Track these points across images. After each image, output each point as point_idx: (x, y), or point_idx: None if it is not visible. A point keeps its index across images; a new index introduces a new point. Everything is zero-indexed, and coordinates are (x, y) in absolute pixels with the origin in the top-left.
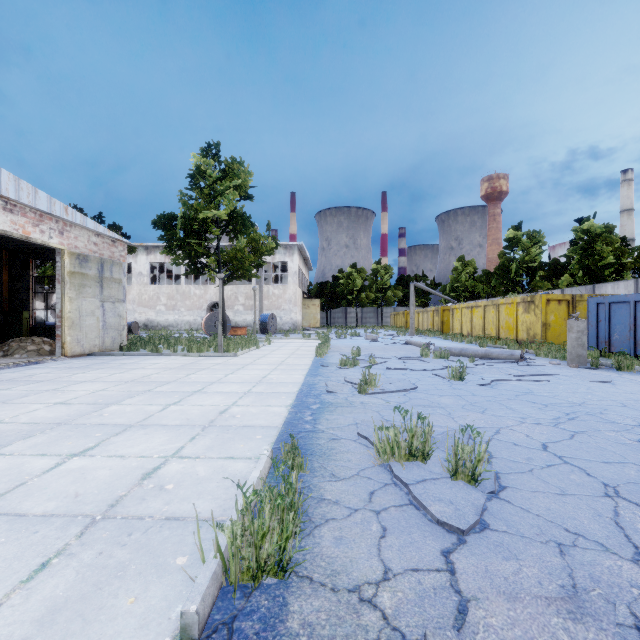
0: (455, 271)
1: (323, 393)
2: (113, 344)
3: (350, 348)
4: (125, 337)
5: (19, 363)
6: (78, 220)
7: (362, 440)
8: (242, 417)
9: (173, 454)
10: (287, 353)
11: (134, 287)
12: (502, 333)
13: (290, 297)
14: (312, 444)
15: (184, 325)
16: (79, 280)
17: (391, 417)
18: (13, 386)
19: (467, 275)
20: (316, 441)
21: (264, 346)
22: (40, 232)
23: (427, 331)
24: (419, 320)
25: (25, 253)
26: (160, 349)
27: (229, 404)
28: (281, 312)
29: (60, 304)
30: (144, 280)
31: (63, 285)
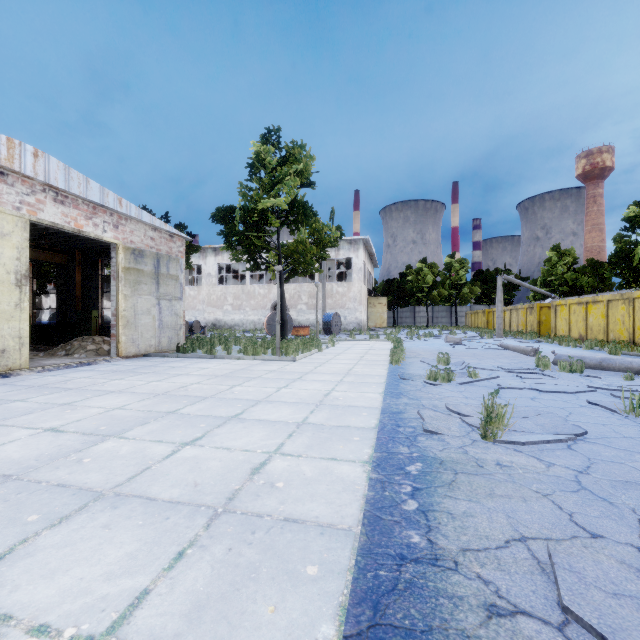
0: (548, 262)
1: (419, 433)
2: (170, 344)
3: (430, 353)
4: (182, 337)
5: (70, 364)
6: (133, 213)
7: (582, 633)
8: (286, 489)
9: (108, 629)
10: (354, 358)
11: (204, 288)
12: (639, 336)
13: (355, 295)
14: (446, 634)
15: (249, 325)
16: (134, 276)
17: (593, 522)
18: (34, 395)
19: (564, 266)
20: (452, 617)
21: (327, 348)
22: (93, 225)
23: (517, 332)
24: (505, 320)
25: (95, 253)
26: (214, 351)
27: (270, 449)
28: (345, 311)
29: (115, 302)
30: (212, 281)
31: (118, 282)
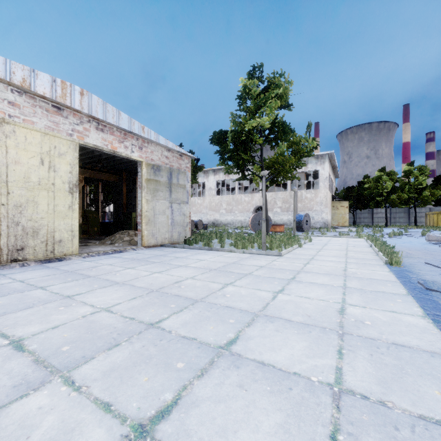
0: None
1: None
2: (179, 237)
3: (421, 252)
4: (188, 232)
5: (108, 251)
6: (152, 137)
7: None
8: None
9: None
10: (339, 255)
11: (207, 198)
12: None
13: (321, 200)
14: None
15: (237, 223)
16: (153, 186)
17: None
18: (57, 282)
19: None
20: None
21: (305, 244)
22: (124, 147)
23: None
24: None
25: (134, 173)
26: (210, 244)
27: None
28: (313, 213)
29: (140, 205)
30: (212, 192)
31: (142, 190)
